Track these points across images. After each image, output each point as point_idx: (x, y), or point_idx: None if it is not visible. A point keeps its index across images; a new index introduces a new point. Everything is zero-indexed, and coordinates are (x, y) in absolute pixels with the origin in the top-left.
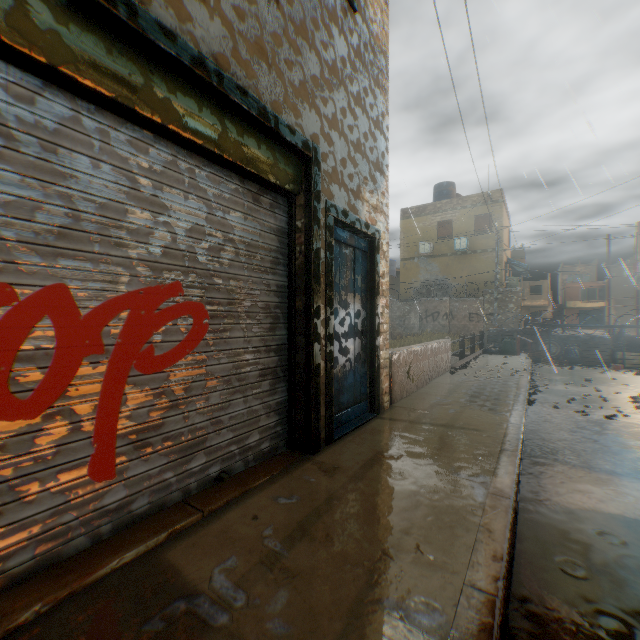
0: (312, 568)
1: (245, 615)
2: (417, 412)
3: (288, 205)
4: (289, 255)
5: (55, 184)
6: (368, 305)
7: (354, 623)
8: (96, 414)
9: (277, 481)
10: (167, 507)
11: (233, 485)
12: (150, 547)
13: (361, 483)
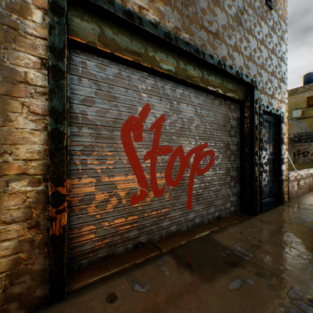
0: (276, 252)
1: (255, 259)
2: (306, 205)
3: (240, 107)
4: (241, 128)
5: (179, 114)
6: (275, 149)
7: (305, 272)
8: (187, 187)
9: (242, 223)
10: (204, 223)
11: (224, 221)
12: (206, 234)
13: (286, 229)
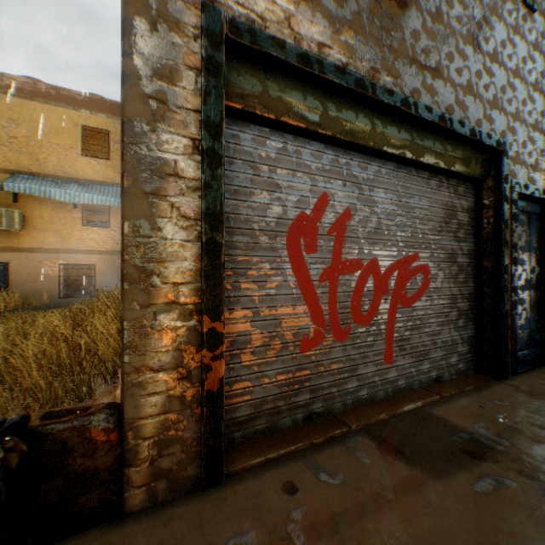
0: None
1: (514, 450)
2: None
3: (474, 189)
4: (475, 226)
5: (373, 207)
6: (540, 262)
7: None
8: (385, 327)
9: (482, 390)
10: (412, 389)
11: (448, 386)
12: (419, 406)
13: None
